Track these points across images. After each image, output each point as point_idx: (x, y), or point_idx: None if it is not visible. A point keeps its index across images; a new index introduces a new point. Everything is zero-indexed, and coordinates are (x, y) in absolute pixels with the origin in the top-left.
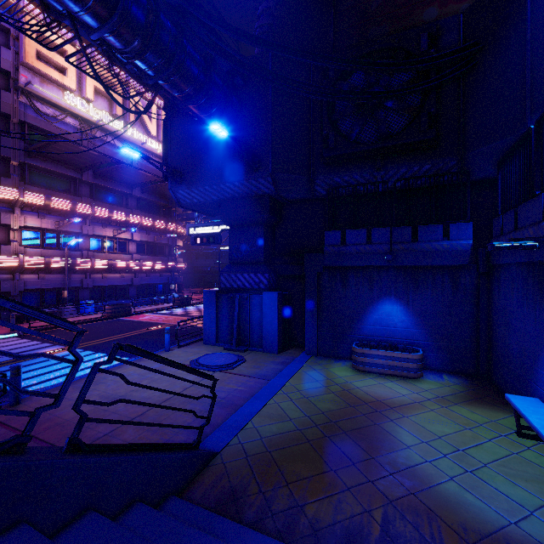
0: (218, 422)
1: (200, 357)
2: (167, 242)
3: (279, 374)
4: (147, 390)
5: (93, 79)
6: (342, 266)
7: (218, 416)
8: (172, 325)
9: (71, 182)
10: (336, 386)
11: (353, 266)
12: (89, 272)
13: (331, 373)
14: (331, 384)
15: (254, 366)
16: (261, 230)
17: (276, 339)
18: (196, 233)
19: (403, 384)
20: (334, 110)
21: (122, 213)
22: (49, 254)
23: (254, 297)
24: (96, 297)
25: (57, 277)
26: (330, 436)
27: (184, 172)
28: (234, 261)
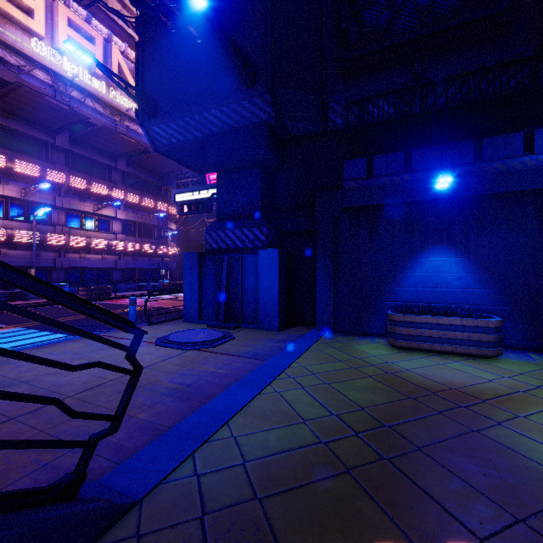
0: (166, 425)
1: (171, 333)
2: (156, 224)
3: (281, 352)
4: (71, 373)
5: (66, 27)
6: (368, 206)
7: (170, 415)
8: (153, 307)
9: (43, 146)
10: (371, 367)
11: (384, 205)
12: (64, 250)
13: (358, 351)
14: (362, 365)
15: (245, 344)
16: (257, 173)
17: (277, 311)
18: (183, 200)
19: (477, 365)
20: (355, 0)
21: (104, 186)
22: (14, 227)
23: (248, 258)
24: (73, 280)
25: (23, 254)
26: (391, 458)
27: (158, 101)
28: (222, 216)
